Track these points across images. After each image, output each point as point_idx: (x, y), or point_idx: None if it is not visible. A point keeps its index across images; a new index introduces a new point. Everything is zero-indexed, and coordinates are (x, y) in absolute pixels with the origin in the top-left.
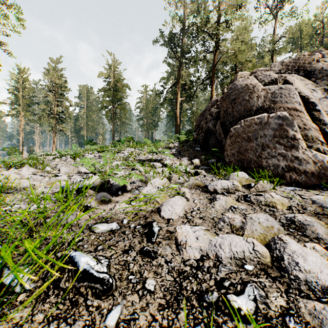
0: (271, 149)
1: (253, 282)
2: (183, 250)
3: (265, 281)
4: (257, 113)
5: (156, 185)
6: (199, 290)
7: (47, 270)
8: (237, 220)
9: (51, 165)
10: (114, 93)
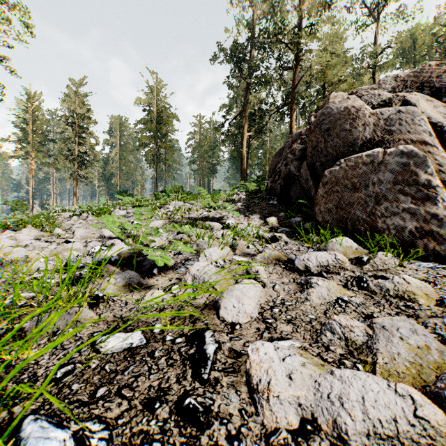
0: (390, 203)
1: None
2: (264, 406)
3: None
4: (364, 148)
5: (213, 258)
6: None
7: None
8: (357, 330)
9: (64, 226)
10: (156, 126)
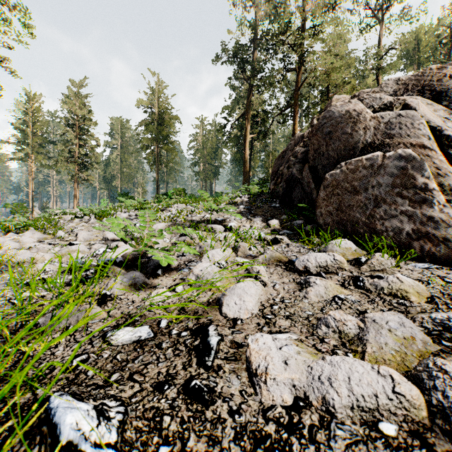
0: (389, 206)
1: None
2: (262, 387)
3: None
4: (364, 152)
5: (216, 259)
6: None
7: (8, 431)
8: (349, 323)
9: (67, 229)
10: (158, 127)
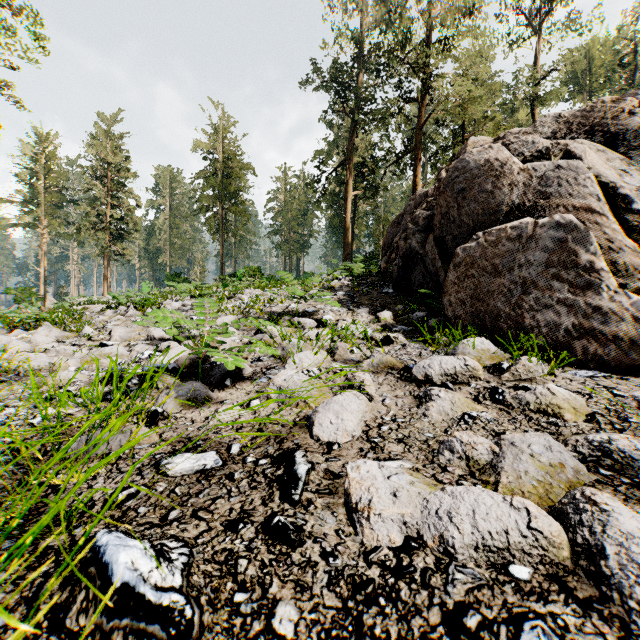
0: (542, 292)
1: (536, 615)
2: (364, 525)
3: (564, 611)
4: (510, 217)
5: (304, 365)
6: (405, 638)
7: (43, 577)
8: (480, 447)
9: (96, 324)
10: (223, 181)
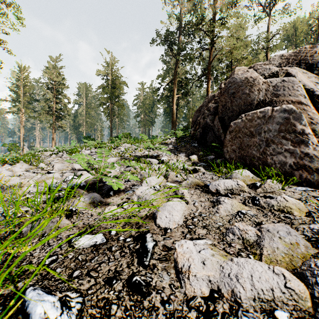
0: (276, 145)
1: None
2: (186, 282)
3: None
4: (258, 106)
5: (152, 184)
6: None
7: None
8: (250, 232)
9: (46, 161)
10: (111, 90)
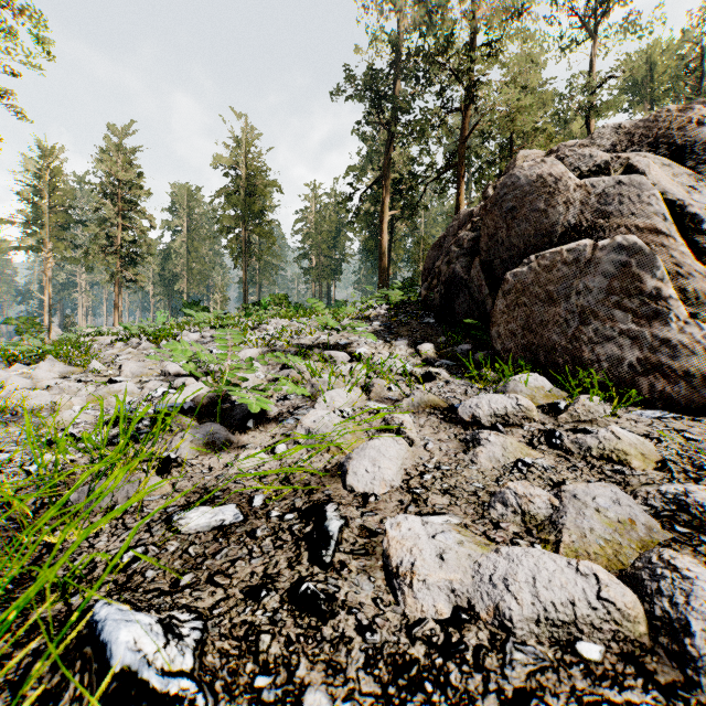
0: (602, 322)
1: (611, 705)
2: (406, 593)
3: (643, 699)
4: (566, 239)
5: (336, 405)
6: None
7: (32, 656)
8: (538, 500)
9: (105, 358)
10: (246, 199)
